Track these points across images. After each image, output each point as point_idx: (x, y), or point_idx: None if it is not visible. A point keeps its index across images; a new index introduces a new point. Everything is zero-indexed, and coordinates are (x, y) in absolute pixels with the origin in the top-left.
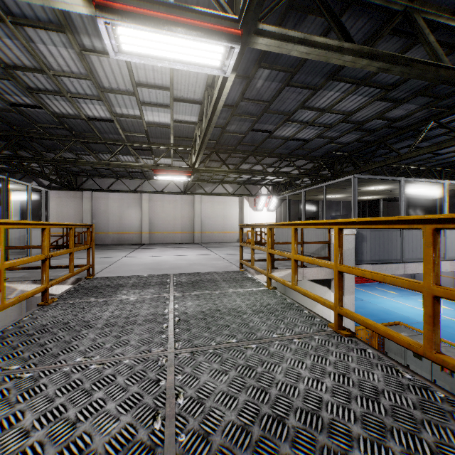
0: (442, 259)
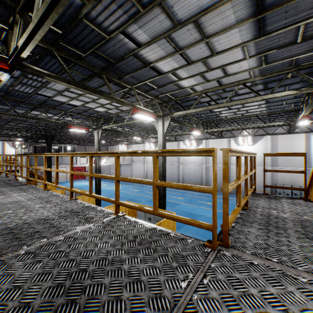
0: (62, 164)
